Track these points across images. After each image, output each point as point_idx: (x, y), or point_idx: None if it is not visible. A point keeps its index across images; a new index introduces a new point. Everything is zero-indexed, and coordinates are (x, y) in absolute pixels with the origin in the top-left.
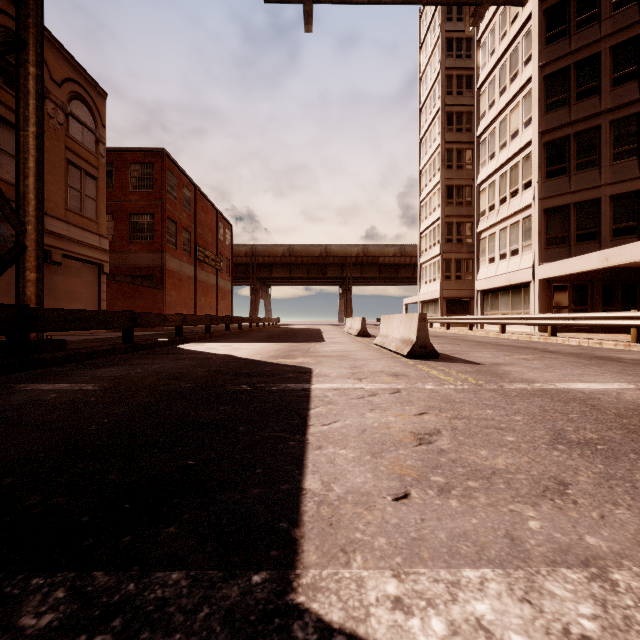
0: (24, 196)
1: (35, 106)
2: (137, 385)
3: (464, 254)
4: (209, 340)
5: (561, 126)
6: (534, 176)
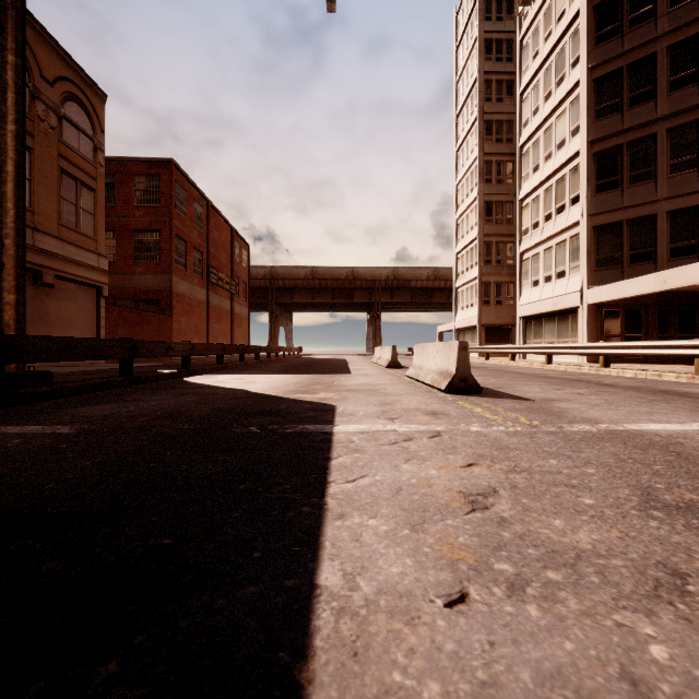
0: (1, 205)
1: (14, 101)
2: (124, 427)
3: (504, 277)
4: (220, 372)
5: (613, 135)
6: (583, 190)
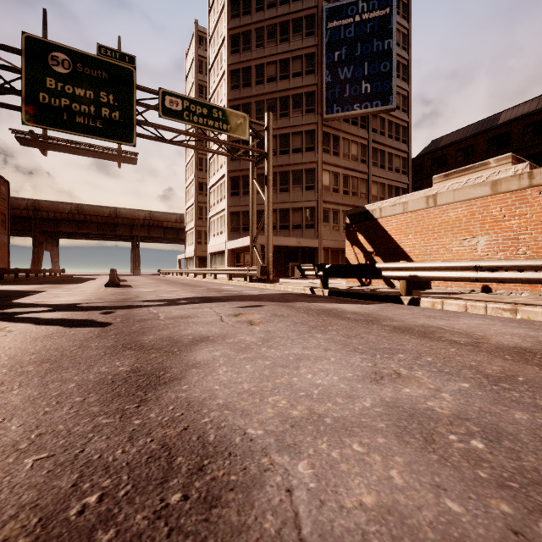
0: None
1: None
2: None
3: None
4: None
5: (237, 170)
6: (226, 193)
